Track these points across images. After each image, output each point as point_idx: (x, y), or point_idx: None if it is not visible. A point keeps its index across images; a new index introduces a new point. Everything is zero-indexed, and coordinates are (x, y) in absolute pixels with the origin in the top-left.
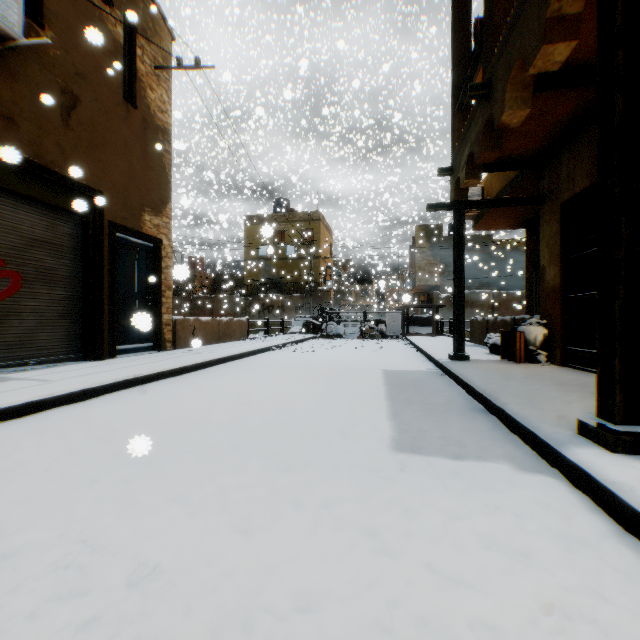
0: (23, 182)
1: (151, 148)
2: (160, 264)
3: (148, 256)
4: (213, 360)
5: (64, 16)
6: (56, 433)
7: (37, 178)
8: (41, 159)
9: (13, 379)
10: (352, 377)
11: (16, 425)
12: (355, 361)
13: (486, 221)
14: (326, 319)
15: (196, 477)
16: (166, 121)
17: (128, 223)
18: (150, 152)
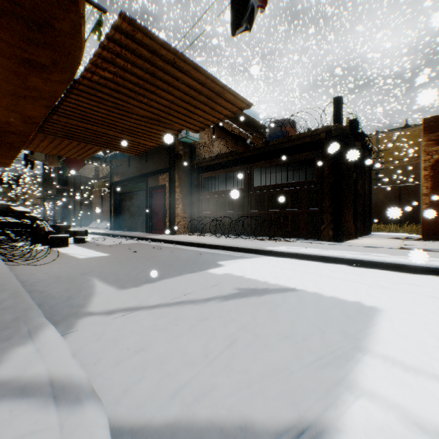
0: None
1: None
2: None
3: None
4: None
5: None
6: None
7: None
8: None
9: None
10: None
11: None
12: None
13: None
14: None
15: None
16: None
17: None
18: None
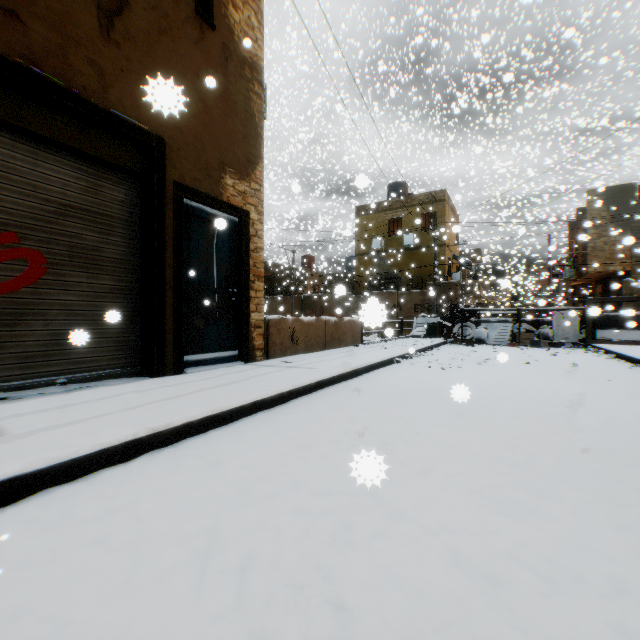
0: (40, 117)
1: (234, 88)
2: (247, 245)
3: (231, 235)
4: (310, 384)
5: None
6: None
7: (63, 113)
8: (64, 81)
9: None
10: (638, 470)
11: None
12: (565, 398)
13: None
14: (461, 319)
15: None
16: (255, 54)
17: (201, 187)
18: (233, 93)
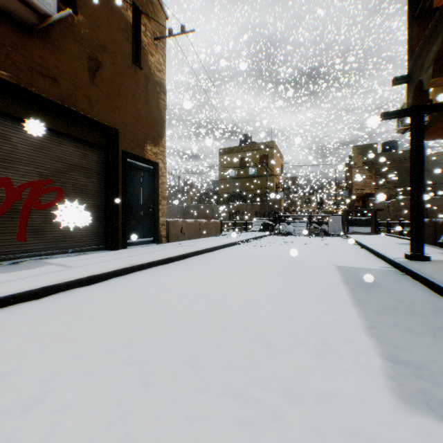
0: (63, 124)
1: (151, 97)
2: (157, 181)
3: (149, 175)
4: (192, 252)
5: (90, 5)
6: (48, 320)
7: (73, 121)
8: (74, 107)
9: (50, 264)
10: (308, 273)
11: (28, 307)
12: (307, 256)
13: (432, 130)
14: (279, 221)
15: (137, 418)
16: (162, 78)
17: (135, 152)
18: (150, 100)
